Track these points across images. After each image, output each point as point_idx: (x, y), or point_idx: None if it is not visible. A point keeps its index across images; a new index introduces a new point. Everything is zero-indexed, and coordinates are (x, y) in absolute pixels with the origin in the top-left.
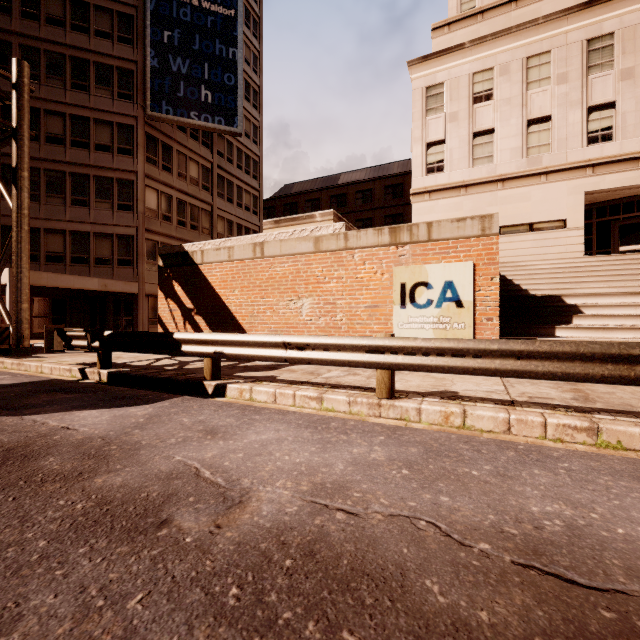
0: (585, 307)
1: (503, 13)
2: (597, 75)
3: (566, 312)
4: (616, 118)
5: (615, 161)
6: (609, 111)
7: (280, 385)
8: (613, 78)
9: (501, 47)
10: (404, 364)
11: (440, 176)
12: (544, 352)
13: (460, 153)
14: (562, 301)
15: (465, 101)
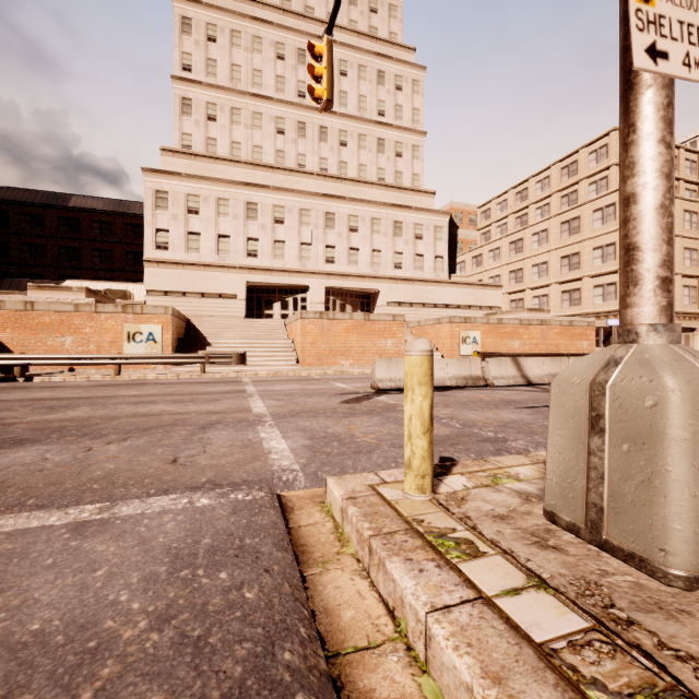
0: (213, 343)
1: (207, 162)
2: (251, 222)
3: (206, 345)
4: (259, 247)
5: (258, 269)
6: (257, 242)
7: (66, 376)
8: (258, 226)
9: (204, 186)
10: (125, 363)
11: (166, 253)
12: (167, 357)
13: (179, 242)
14: (207, 341)
15: (183, 209)
